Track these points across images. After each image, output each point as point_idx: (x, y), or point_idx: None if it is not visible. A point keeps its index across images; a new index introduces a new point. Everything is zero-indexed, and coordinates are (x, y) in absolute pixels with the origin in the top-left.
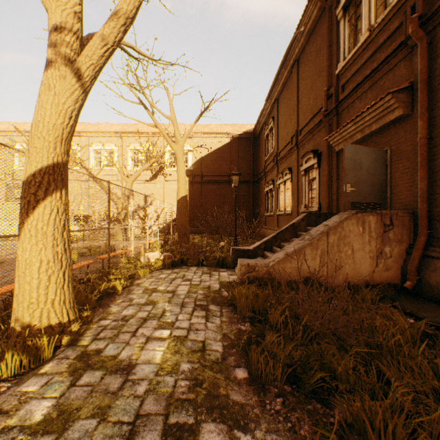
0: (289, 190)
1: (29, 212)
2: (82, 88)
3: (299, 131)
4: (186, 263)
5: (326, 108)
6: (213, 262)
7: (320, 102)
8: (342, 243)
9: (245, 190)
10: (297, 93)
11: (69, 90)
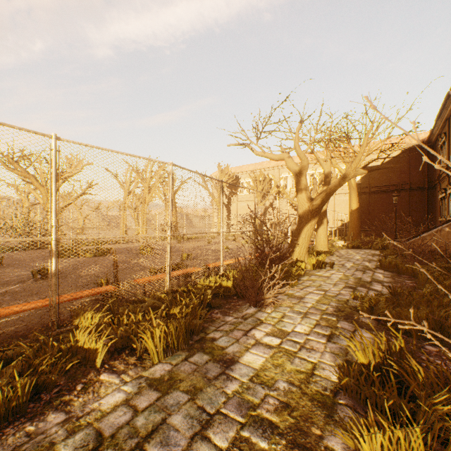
0: None
1: (320, 222)
2: None
3: None
4: (360, 247)
5: None
6: (377, 247)
7: None
8: (449, 235)
9: (417, 197)
10: None
11: None
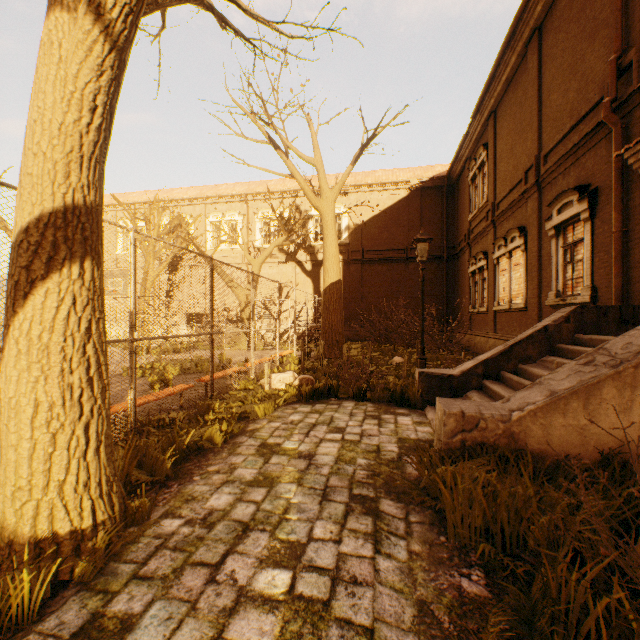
0: (518, 266)
1: (18, 304)
2: (108, 37)
3: (542, 157)
4: (336, 394)
5: (615, 96)
6: (383, 394)
7: (595, 89)
8: None
9: (432, 272)
10: (537, 89)
11: (81, 44)
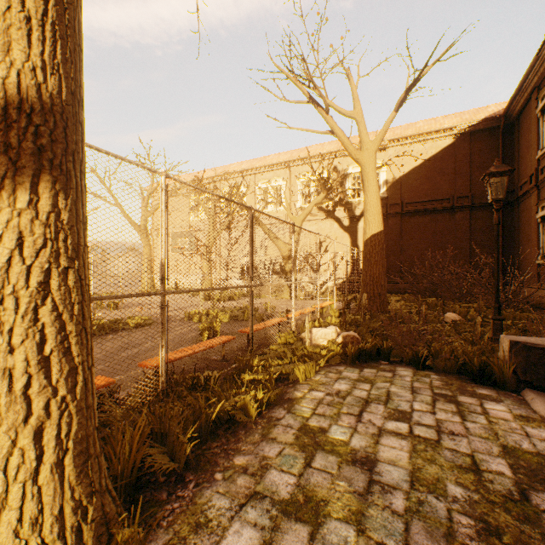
0: None
1: None
2: None
3: None
4: (387, 357)
5: None
6: (449, 363)
7: None
8: None
9: (484, 221)
10: None
11: None
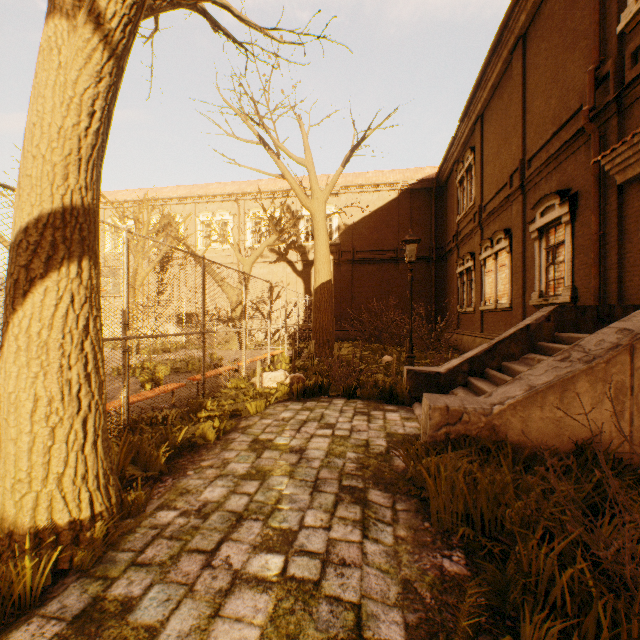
0: (504, 267)
1: (17, 301)
2: (107, 46)
3: (526, 162)
4: (327, 392)
5: (593, 105)
6: (373, 391)
7: (576, 98)
8: None
9: (422, 273)
10: (522, 96)
11: (81, 52)
